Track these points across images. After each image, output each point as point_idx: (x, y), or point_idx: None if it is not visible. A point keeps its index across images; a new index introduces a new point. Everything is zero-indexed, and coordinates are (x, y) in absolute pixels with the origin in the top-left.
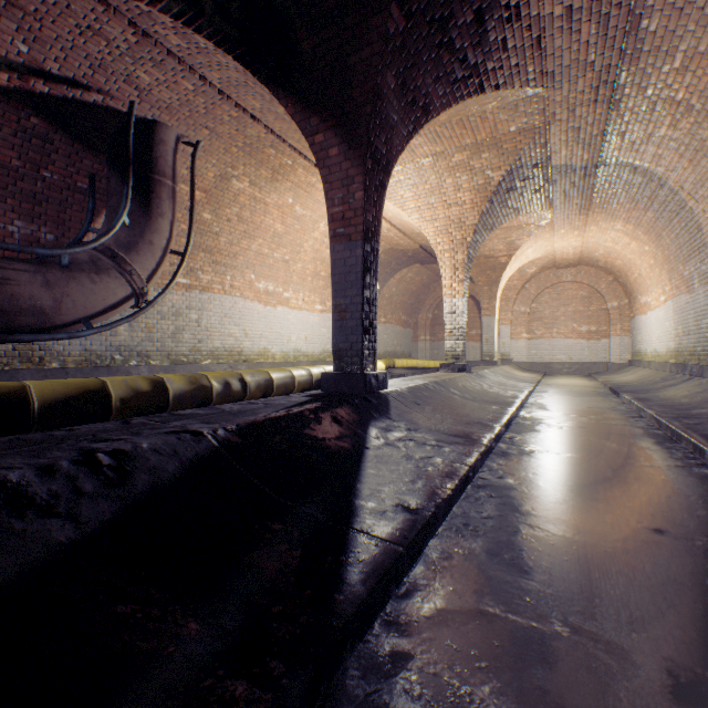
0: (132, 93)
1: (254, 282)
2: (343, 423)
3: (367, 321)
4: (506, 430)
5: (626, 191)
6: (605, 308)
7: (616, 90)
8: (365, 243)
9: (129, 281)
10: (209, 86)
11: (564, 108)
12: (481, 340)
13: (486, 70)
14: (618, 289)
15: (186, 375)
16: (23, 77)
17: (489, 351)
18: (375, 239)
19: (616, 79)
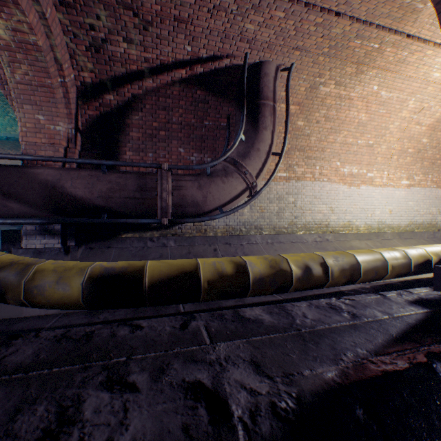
0: (244, 47)
1: (339, 168)
2: None
3: None
4: None
5: None
6: None
7: None
8: None
9: (244, 179)
10: (296, 4)
11: None
12: None
13: None
14: None
15: (266, 258)
16: (191, 68)
17: None
18: None
19: None
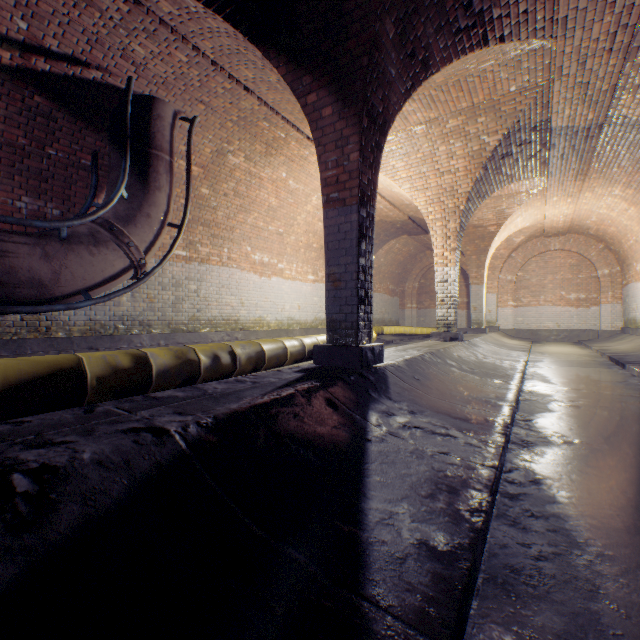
0: (129, 69)
1: (250, 254)
2: (339, 407)
3: (363, 290)
4: (516, 410)
5: (631, 153)
6: (595, 275)
7: (635, 36)
8: (360, 208)
9: (127, 253)
10: (202, 57)
11: (573, 61)
12: (467, 307)
13: (491, 18)
14: (610, 256)
15: (172, 349)
16: (25, 55)
17: (477, 318)
18: (371, 204)
19: (637, 22)
